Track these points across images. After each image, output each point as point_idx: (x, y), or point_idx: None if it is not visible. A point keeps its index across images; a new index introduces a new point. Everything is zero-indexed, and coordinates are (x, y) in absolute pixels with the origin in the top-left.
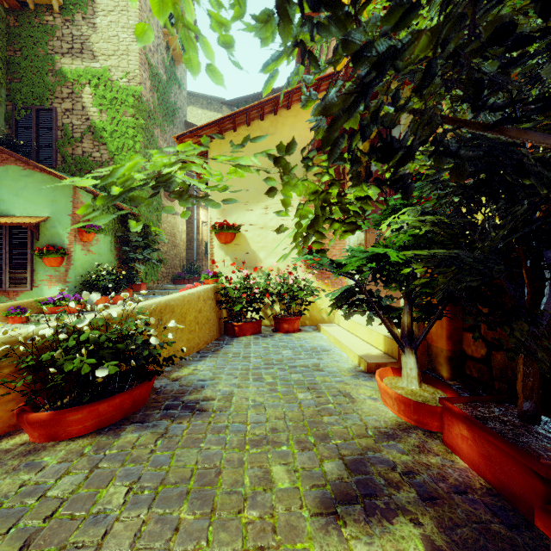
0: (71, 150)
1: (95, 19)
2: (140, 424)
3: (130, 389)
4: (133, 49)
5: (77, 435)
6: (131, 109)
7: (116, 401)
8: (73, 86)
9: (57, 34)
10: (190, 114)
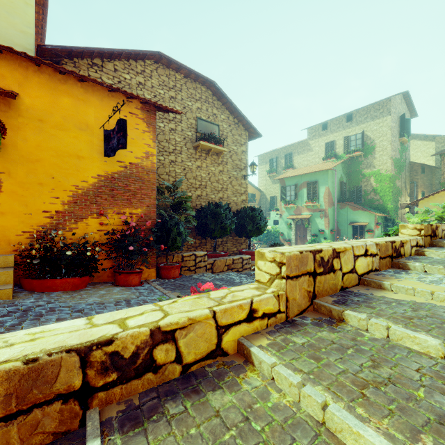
0: (366, 197)
1: (374, 155)
2: None
3: None
4: (388, 161)
5: None
6: (387, 182)
7: None
8: (367, 177)
9: (362, 163)
10: (412, 144)
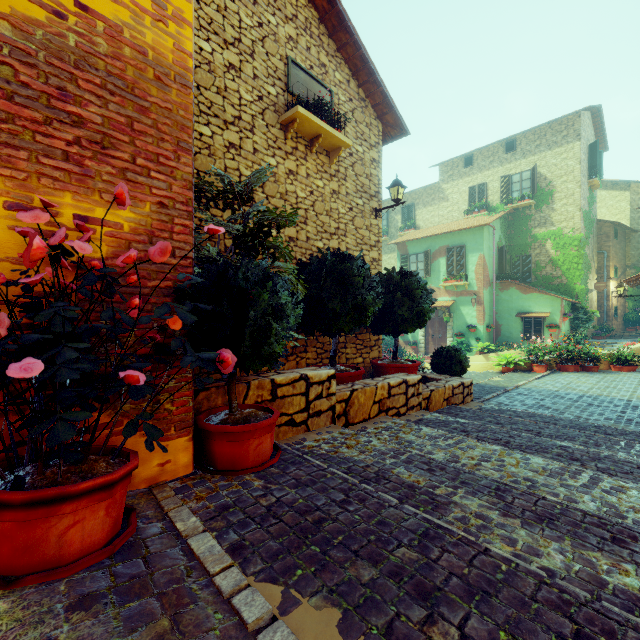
0: (539, 273)
1: (553, 205)
2: (638, 372)
3: (634, 366)
4: (576, 215)
5: (624, 371)
6: (575, 247)
7: (631, 367)
8: (540, 241)
9: (532, 218)
10: None
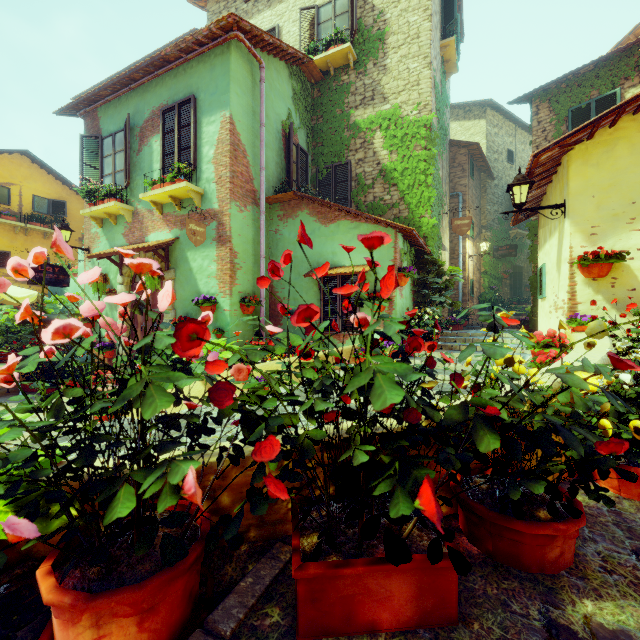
0: (363, 198)
1: (386, 60)
2: None
3: None
4: (423, 76)
5: None
6: (422, 142)
7: None
8: (365, 135)
9: (351, 89)
10: None
